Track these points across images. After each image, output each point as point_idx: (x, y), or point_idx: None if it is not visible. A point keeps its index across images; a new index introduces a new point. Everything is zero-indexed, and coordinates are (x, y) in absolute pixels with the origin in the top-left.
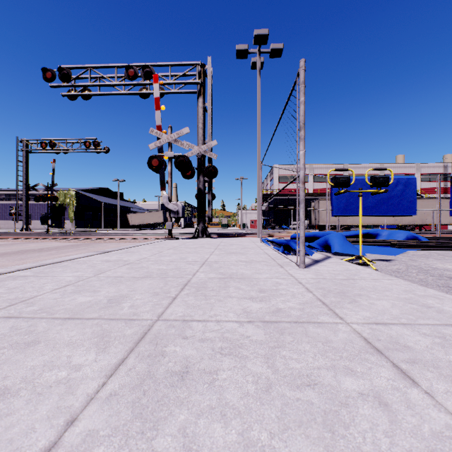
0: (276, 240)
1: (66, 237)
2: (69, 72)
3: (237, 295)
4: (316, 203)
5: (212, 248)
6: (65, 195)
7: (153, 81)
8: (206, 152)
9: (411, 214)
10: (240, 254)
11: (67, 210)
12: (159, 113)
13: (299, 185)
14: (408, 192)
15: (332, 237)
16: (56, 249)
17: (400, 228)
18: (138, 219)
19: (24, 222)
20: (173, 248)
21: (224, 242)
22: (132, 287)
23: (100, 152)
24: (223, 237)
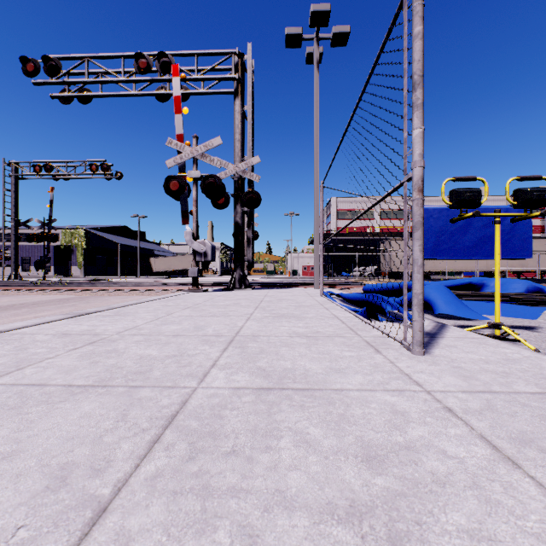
0: (347, 294)
1: (59, 288)
2: (58, 63)
3: (305, 489)
4: (387, 244)
5: (252, 306)
6: (72, 234)
7: (172, 74)
8: (245, 172)
9: (524, 257)
10: (295, 319)
11: (74, 254)
12: (180, 117)
13: (362, 222)
14: (520, 227)
15: (432, 290)
16: (32, 306)
17: (489, 276)
18: (164, 265)
19: (12, 268)
20: (192, 307)
21: (270, 296)
22: (25, 432)
23: (111, 178)
24: (268, 288)
